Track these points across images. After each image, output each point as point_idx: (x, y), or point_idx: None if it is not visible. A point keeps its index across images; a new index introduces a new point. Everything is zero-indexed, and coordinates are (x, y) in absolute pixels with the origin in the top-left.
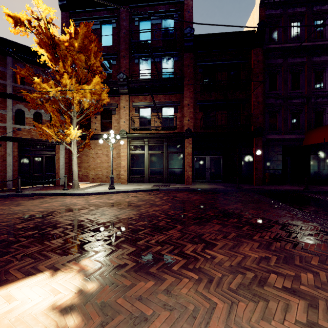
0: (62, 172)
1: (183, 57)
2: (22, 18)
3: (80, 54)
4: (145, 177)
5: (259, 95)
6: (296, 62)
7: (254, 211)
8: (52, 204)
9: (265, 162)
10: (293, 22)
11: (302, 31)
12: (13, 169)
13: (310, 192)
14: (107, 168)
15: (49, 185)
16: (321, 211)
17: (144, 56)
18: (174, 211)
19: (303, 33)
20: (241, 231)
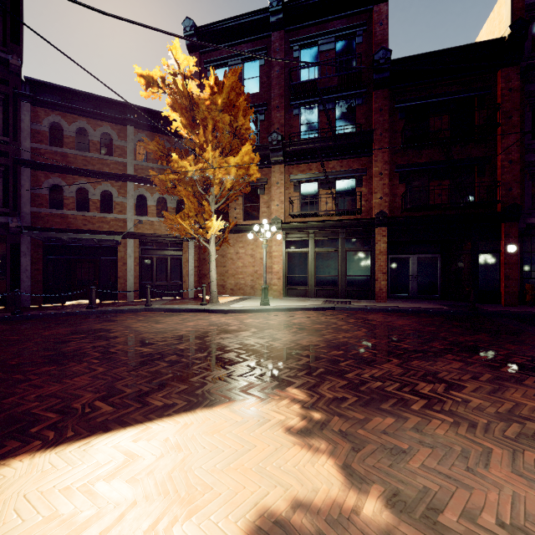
0: (191, 280)
1: (372, 97)
2: (155, 76)
3: (223, 114)
4: (309, 288)
5: (513, 148)
6: None
7: (515, 347)
8: (197, 322)
9: (525, 266)
10: None
11: None
12: (134, 276)
13: None
14: (252, 274)
15: (176, 298)
16: None
17: (307, 102)
18: (376, 340)
19: None
20: (499, 372)
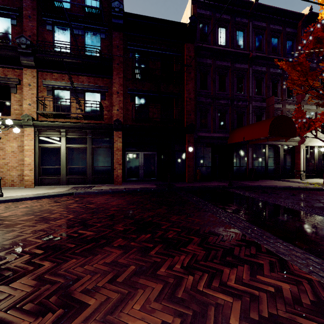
0: None
1: (112, 36)
2: None
3: None
4: (61, 177)
5: (191, 91)
6: (223, 65)
7: (177, 218)
8: None
9: (197, 159)
10: (220, 27)
11: (227, 37)
12: None
13: (233, 188)
14: (2, 166)
15: None
16: (242, 210)
17: (60, 23)
18: (66, 230)
19: (228, 39)
20: (146, 258)
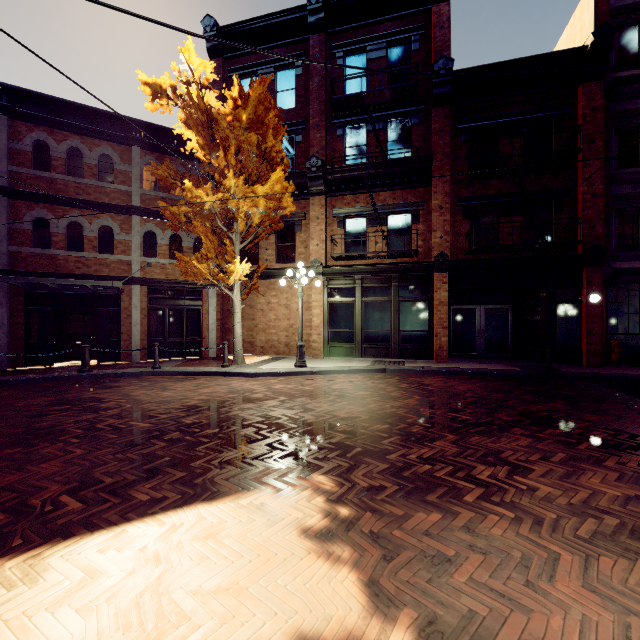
0: (213, 336)
1: (430, 115)
2: (164, 85)
3: (249, 133)
4: (356, 345)
5: (596, 178)
6: None
7: (596, 418)
8: (214, 389)
9: (610, 319)
10: None
11: None
12: (141, 331)
13: None
14: (287, 329)
15: (193, 358)
16: None
17: (354, 121)
18: (431, 410)
19: None
20: (575, 451)
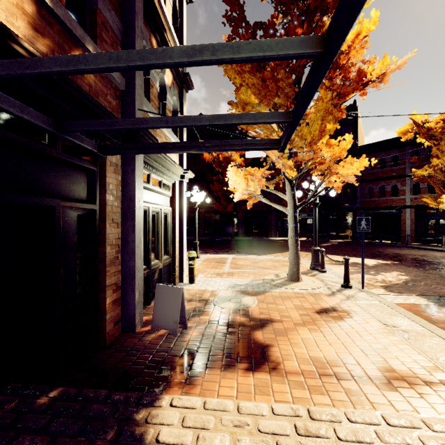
0: None
1: None
2: (407, 130)
3: None
4: None
5: None
6: None
7: None
8: (419, 253)
9: None
10: None
11: None
12: (411, 229)
13: None
14: None
15: (441, 245)
16: None
17: None
18: None
19: None
20: None
